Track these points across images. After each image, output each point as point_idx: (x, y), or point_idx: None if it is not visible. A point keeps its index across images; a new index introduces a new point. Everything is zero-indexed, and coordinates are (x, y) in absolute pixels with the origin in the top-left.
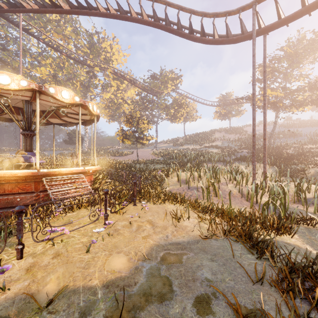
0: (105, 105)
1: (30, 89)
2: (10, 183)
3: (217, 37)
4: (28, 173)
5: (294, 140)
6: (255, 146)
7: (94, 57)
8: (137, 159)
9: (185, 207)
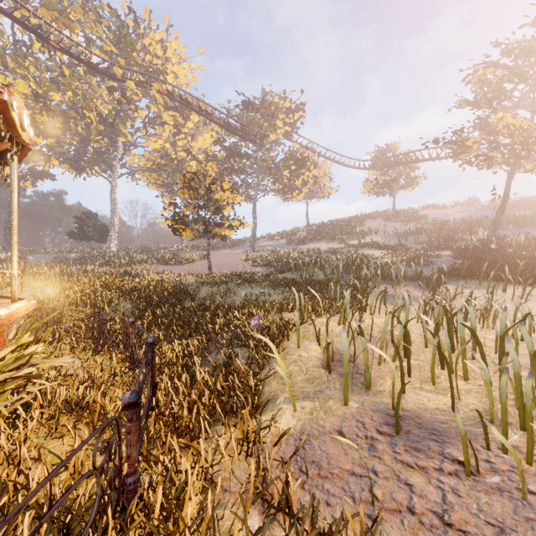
0: (152, 162)
1: None
2: None
3: None
4: None
5: None
6: None
7: (127, 65)
8: (209, 271)
9: None
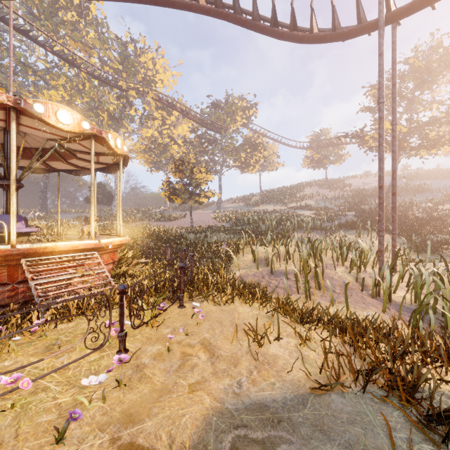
0: (144, 146)
1: None
2: None
3: (316, 31)
4: None
5: (421, 197)
6: (382, 205)
7: (128, 77)
8: (191, 225)
9: (269, 312)
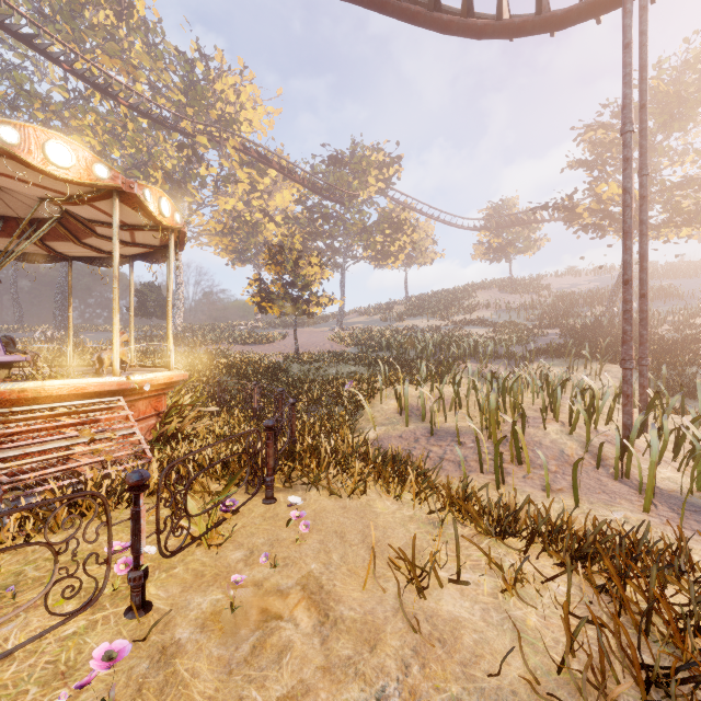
0: (222, 225)
1: None
2: None
3: (507, 17)
4: None
5: (665, 306)
6: (631, 314)
7: (196, 114)
8: (296, 351)
9: (432, 513)
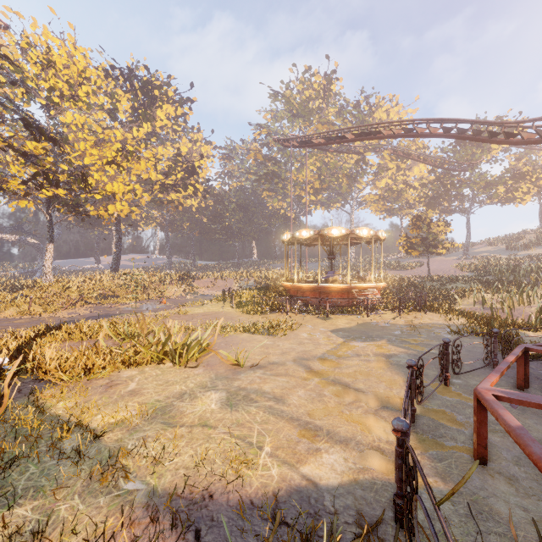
0: (378, 196)
1: (346, 234)
2: (334, 292)
3: (530, 135)
4: (345, 286)
5: None
6: None
7: None
8: (428, 275)
9: (462, 317)
